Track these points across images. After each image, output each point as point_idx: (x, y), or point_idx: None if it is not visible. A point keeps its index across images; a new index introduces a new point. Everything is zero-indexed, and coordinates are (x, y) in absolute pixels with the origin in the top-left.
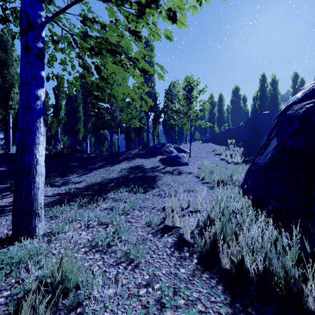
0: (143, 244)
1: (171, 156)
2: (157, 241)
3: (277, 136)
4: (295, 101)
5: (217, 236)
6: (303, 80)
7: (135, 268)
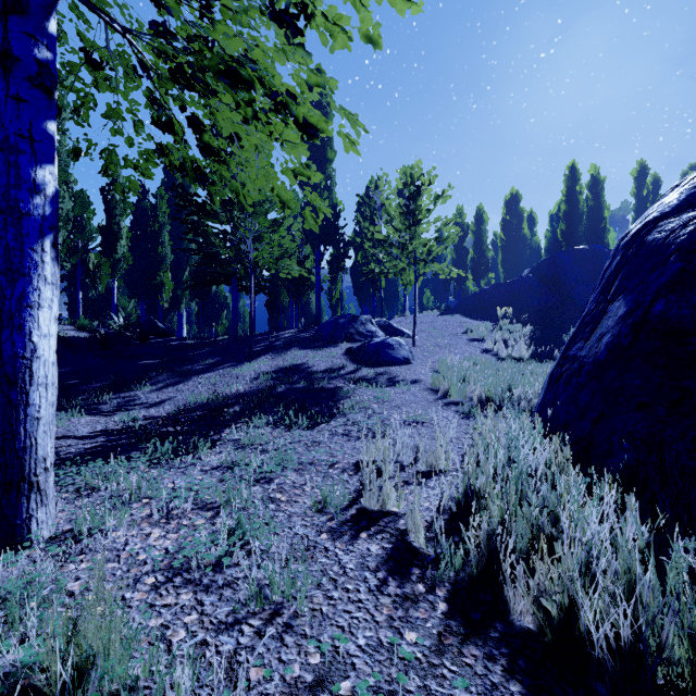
0: (308, 561)
1: (372, 343)
2: (342, 553)
3: (624, 292)
4: (663, 212)
5: (495, 540)
6: (658, 179)
7: (285, 633)
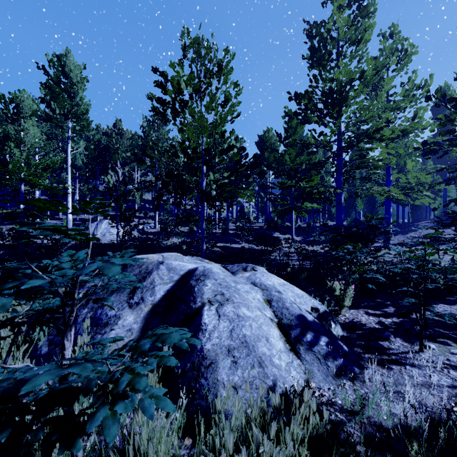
0: None
1: None
2: None
3: None
4: None
5: None
6: None
7: None
